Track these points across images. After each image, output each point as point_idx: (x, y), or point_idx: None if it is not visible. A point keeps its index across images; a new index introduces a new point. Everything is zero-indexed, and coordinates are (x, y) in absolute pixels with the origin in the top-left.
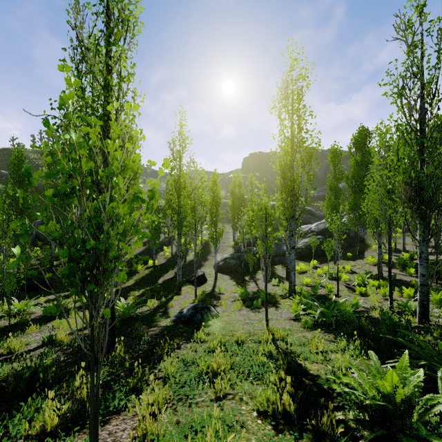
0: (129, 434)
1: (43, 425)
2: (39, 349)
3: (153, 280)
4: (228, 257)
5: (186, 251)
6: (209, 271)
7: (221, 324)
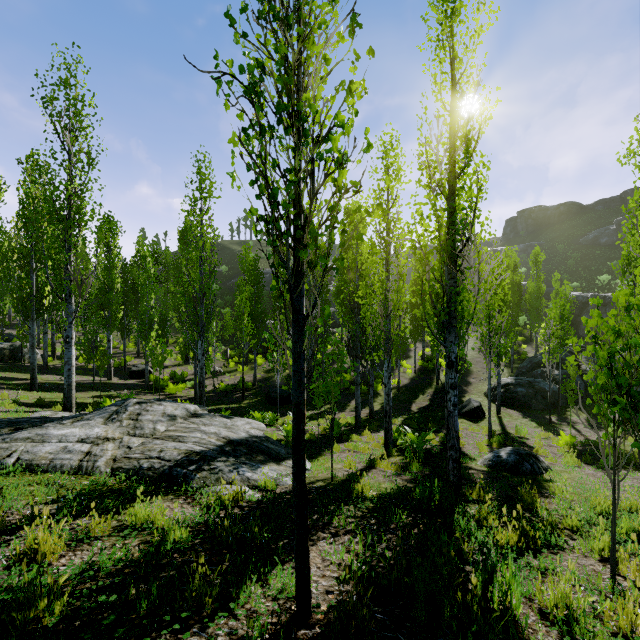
0: (605, 570)
1: (499, 539)
2: (370, 470)
3: (403, 406)
4: (512, 383)
5: (433, 369)
6: (480, 400)
7: (569, 482)
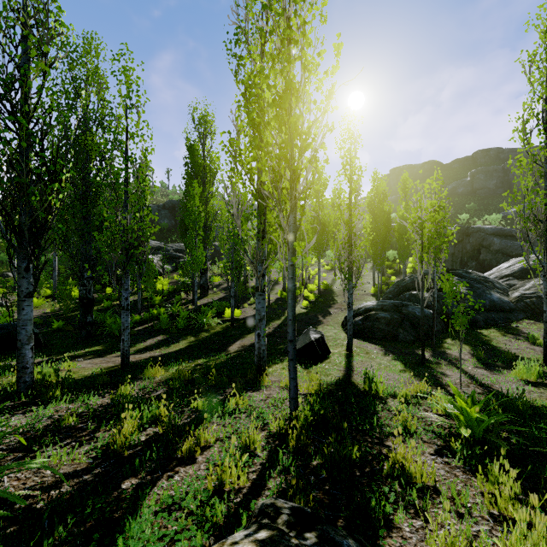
0: None
1: None
2: None
3: (222, 343)
4: (374, 308)
5: None
6: (333, 333)
7: None
